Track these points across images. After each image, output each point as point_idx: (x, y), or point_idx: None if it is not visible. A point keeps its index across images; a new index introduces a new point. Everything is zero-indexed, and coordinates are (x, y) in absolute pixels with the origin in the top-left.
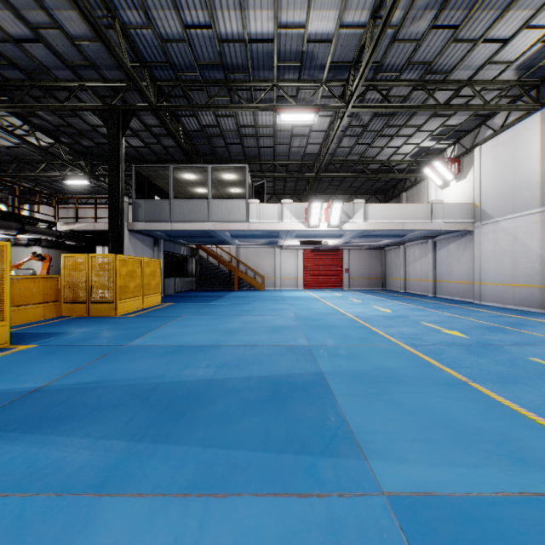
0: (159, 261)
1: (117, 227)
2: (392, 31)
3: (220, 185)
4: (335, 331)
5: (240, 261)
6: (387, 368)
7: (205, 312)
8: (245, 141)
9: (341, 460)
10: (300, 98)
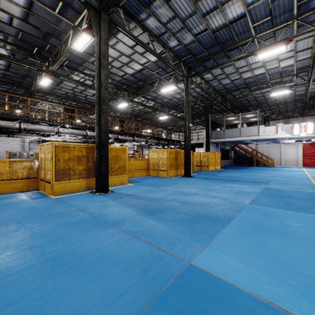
0: (220, 153)
1: (208, 143)
2: None
3: (245, 119)
4: (289, 178)
5: (258, 151)
6: (292, 183)
7: (238, 172)
8: (258, 98)
9: (261, 185)
10: (283, 81)
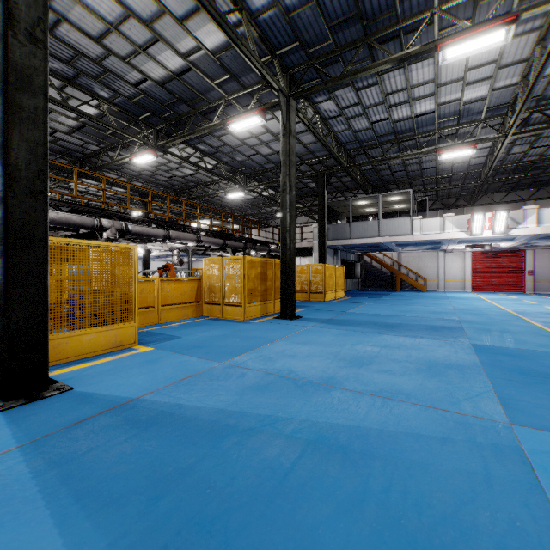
0: (342, 267)
1: (323, 247)
2: (546, 77)
3: (386, 204)
4: (484, 316)
5: (401, 264)
6: (507, 329)
7: (380, 302)
8: (409, 168)
9: (458, 339)
10: (460, 133)
